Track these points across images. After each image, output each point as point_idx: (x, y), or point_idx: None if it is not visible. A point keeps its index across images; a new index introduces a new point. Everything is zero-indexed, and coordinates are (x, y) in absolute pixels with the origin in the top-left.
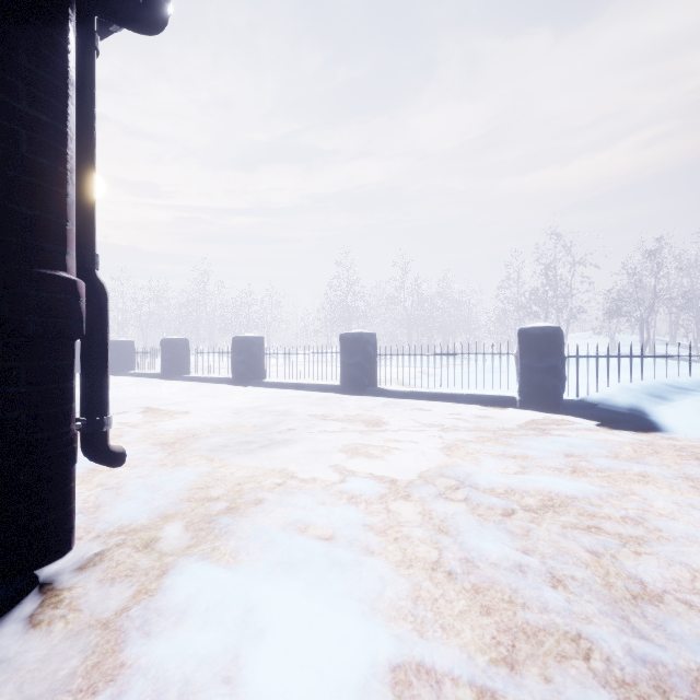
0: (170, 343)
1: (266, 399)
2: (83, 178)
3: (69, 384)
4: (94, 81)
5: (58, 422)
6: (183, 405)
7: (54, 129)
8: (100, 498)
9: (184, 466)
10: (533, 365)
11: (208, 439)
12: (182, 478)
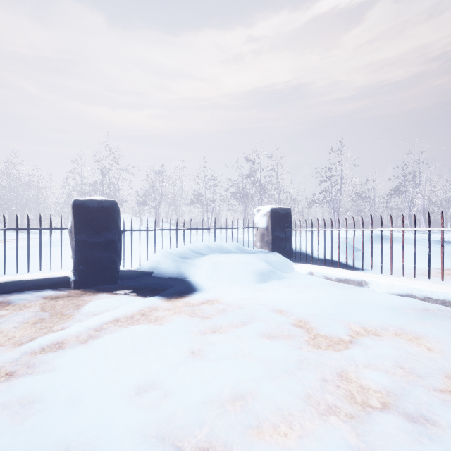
0: None
1: None
2: None
3: None
4: None
5: None
6: None
7: None
8: None
9: None
10: (90, 241)
11: None
12: None
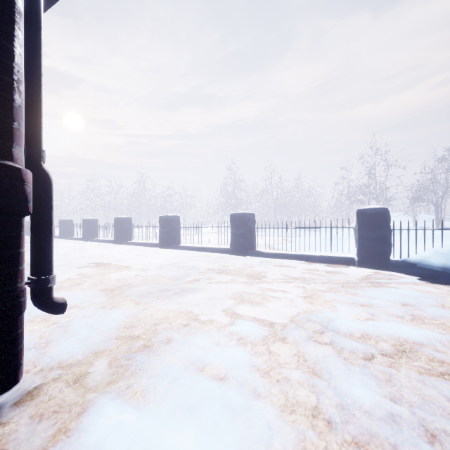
0: (119, 220)
1: (180, 258)
2: (31, 90)
3: (15, 251)
4: (40, 15)
5: (5, 282)
6: (125, 261)
7: (1, 46)
8: (52, 334)
9: (117, 309)
10: (367, 236)
11: (138, 287)
12: (114, 319)
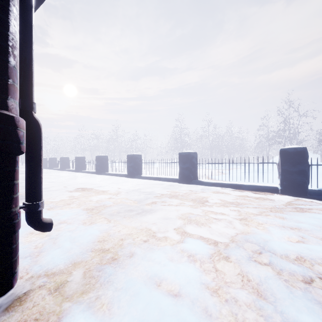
0: (99, 158)
1: (142, 185)
2: (24, 55)
3: (10, 183)
4: None
5: (1, 208)
6: (102, 187)
7: None
8: (44, 245)
9: (94, 225)
10: (289, 169)
11: (110, 207)
12: (91, 234)
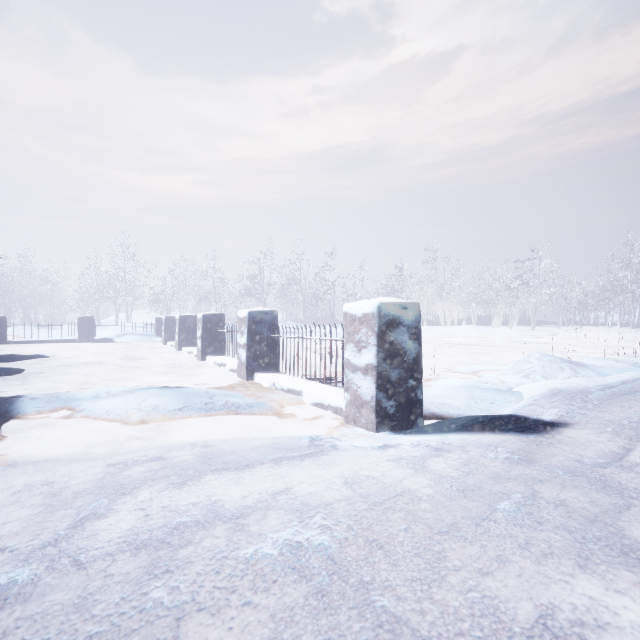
0: None
1: None
2: None
3: None
4: None
5: None
6: None
7: None
8: None
9: None
10: (83, 329)
11: None
12: None
